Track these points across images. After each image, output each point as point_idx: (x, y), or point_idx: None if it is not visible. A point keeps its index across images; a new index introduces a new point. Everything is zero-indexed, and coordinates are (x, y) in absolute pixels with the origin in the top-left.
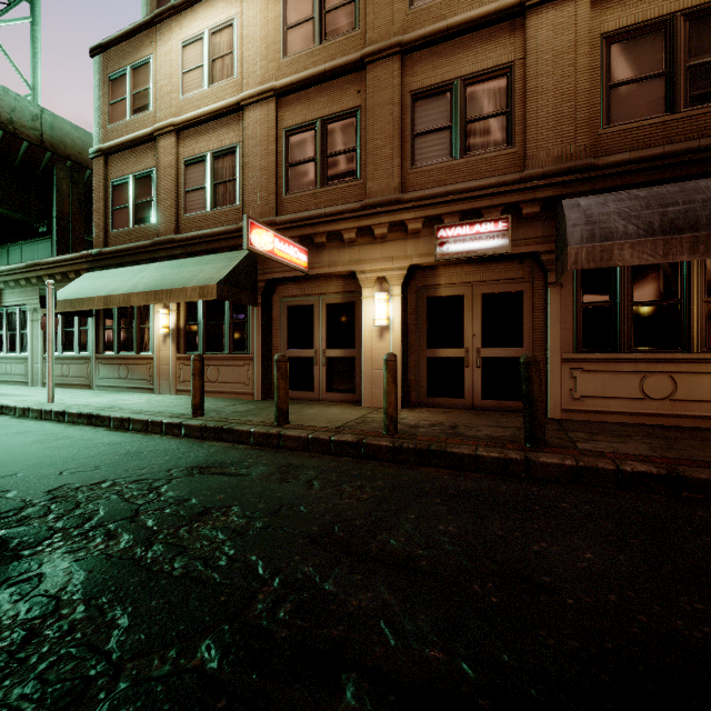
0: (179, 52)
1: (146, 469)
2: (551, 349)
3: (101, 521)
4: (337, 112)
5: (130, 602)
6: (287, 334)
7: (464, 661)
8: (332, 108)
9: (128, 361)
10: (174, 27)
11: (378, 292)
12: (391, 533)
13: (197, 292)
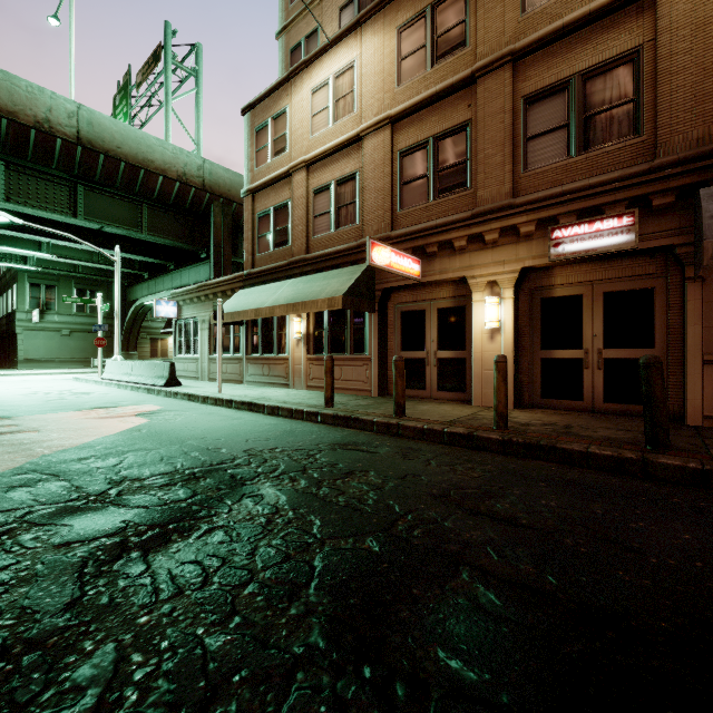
0: (309, 99)
1: (301, 442)
2: (689, 350)
3: (284, 471)
4: (447, 129)
5: (318, 514)
6: (400, 337)
7: (550, 575)
8: (443, 125)
9: (269, 361)
10: (305, 78)
11: (488, 296)
12: (498, 501)
13: (326, 303)
